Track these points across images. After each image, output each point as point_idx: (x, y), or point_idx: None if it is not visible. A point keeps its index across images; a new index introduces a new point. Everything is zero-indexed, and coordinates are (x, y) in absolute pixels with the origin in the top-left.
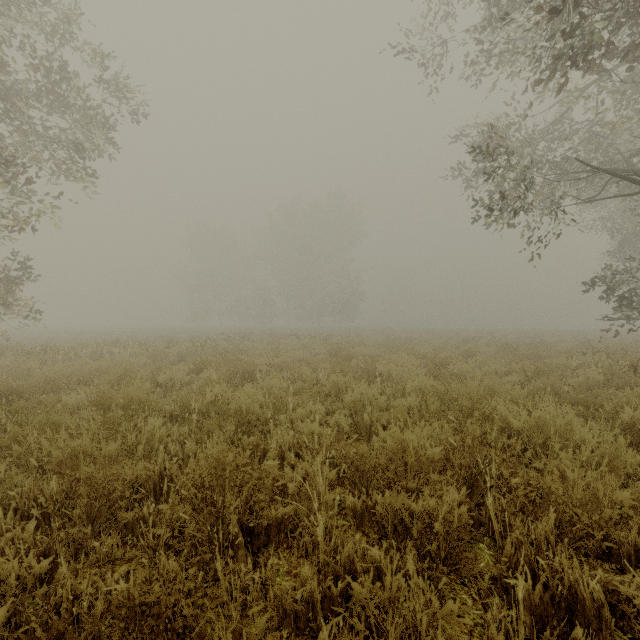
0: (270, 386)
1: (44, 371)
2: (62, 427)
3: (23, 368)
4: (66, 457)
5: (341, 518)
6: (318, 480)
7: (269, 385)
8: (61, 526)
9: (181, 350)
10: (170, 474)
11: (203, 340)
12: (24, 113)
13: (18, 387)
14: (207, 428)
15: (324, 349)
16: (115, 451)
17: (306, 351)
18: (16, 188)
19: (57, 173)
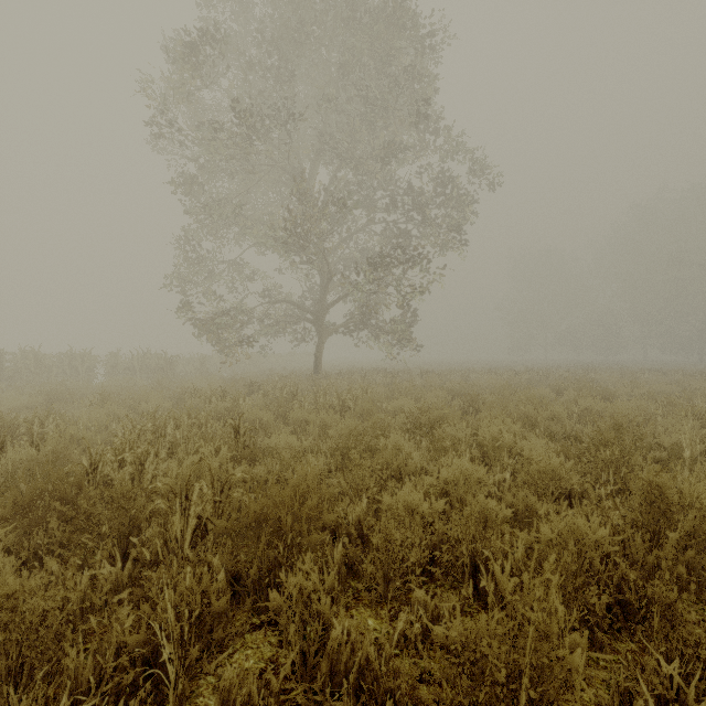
0: (635, 407)
1: (449, 384)
2: (511, 403)
3: (433, 382)
4: (521, 415)
5: (704, 458)
6: (687, 444)
7: (634, 406)
8: (541, 434)
9: (529, 378)
10: (575, 434)
11: (543, 371)
12: (426, 216)
13: (452, 389)
14: (592, 418)
15: (705, 386)
16: (546, 416)
17: (676, 387)
18: (428, 268)
19: (443, 250)
